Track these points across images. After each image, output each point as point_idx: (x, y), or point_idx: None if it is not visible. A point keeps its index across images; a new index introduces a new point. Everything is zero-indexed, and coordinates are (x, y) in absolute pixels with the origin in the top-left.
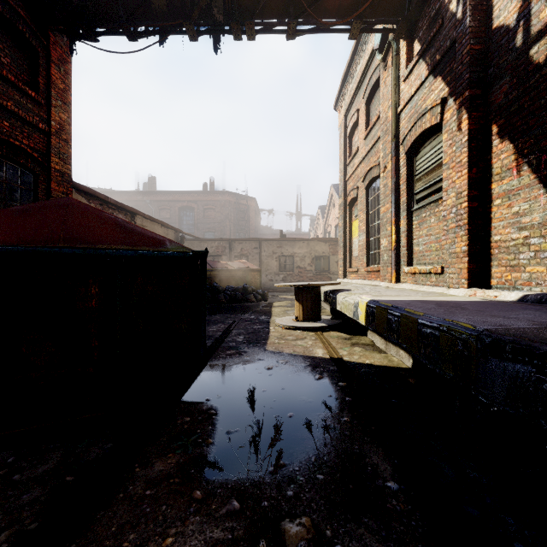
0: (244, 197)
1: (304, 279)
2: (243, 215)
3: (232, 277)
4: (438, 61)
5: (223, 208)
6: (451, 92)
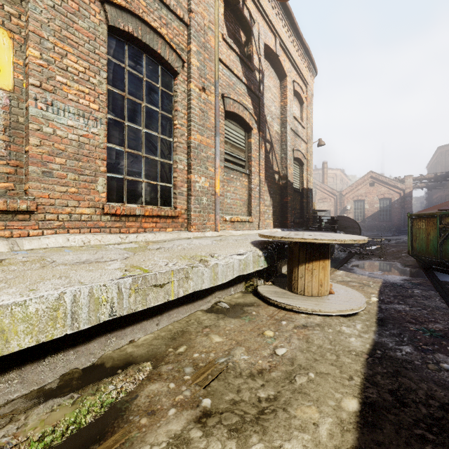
0: None
1: None
2: None
3: None
4: (252, 90)
5: None
6: (256, 121)
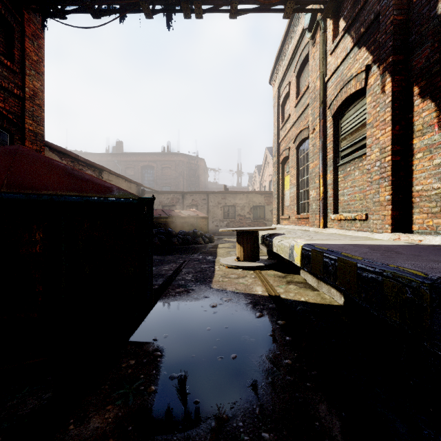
0: (195, 157)
1: (244, 225)
2: (194, 173)
3: (184, 223)
4: (362, 33)
5: (177, 167)
6: (375, 60)
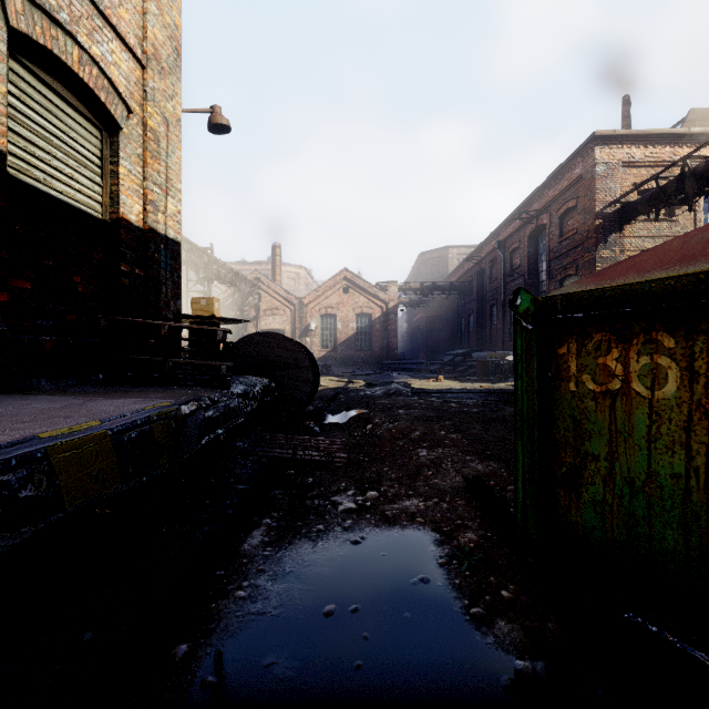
0: None
1: None
2: None
3: None
4: None
5: None
6: None
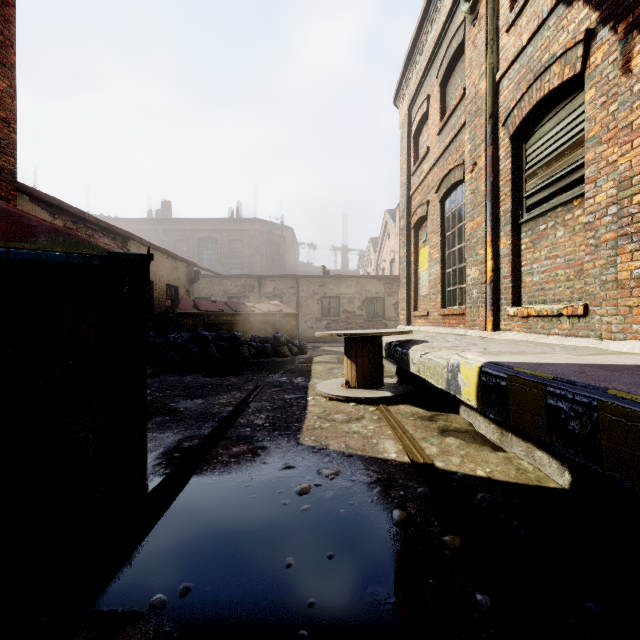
0: (279, 225)
1: (353, 327)
2: (277, 249)
3: (260, 323)
4: None
5: (253, 240)
6: (605, 17)
